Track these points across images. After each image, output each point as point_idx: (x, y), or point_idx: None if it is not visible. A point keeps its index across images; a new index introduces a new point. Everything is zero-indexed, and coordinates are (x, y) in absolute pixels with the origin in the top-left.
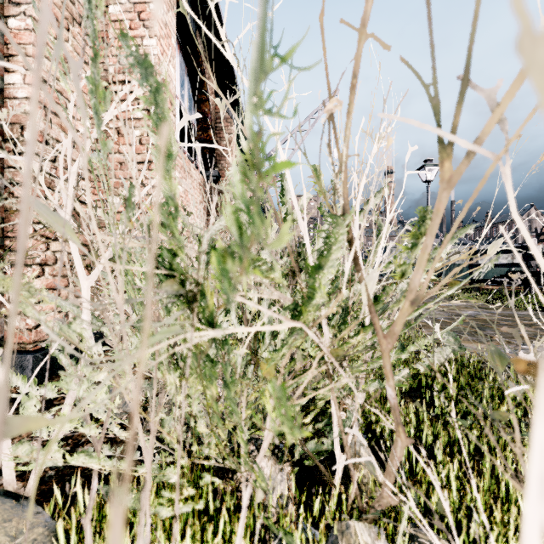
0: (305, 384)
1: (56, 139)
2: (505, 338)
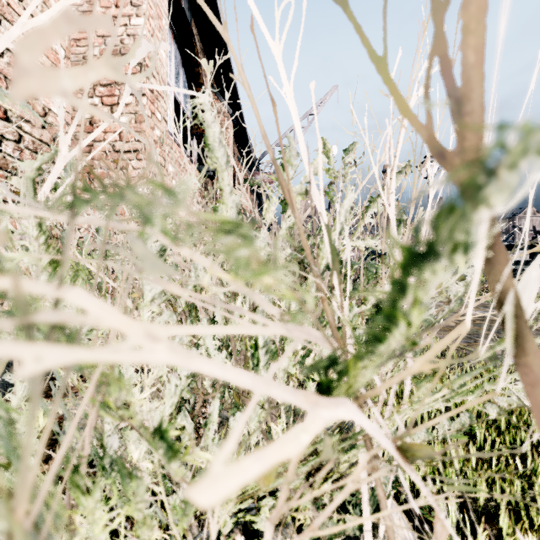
0: (339, 502)
1: (21, 117)
2: None
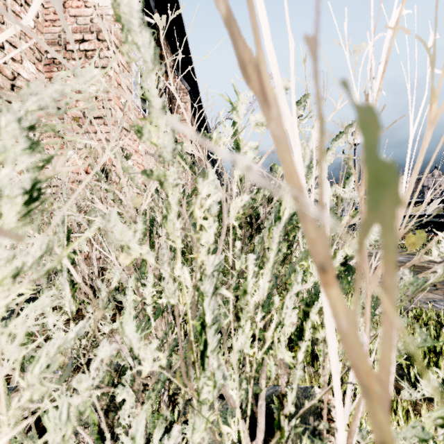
0: None
1: None
2: None
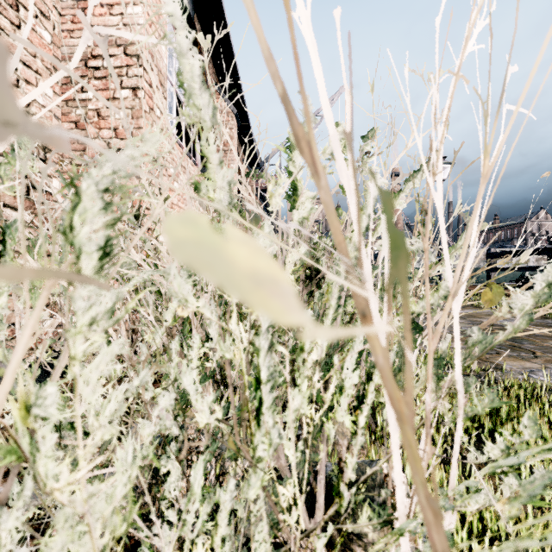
0: None
1: None
2: (551, 354)
